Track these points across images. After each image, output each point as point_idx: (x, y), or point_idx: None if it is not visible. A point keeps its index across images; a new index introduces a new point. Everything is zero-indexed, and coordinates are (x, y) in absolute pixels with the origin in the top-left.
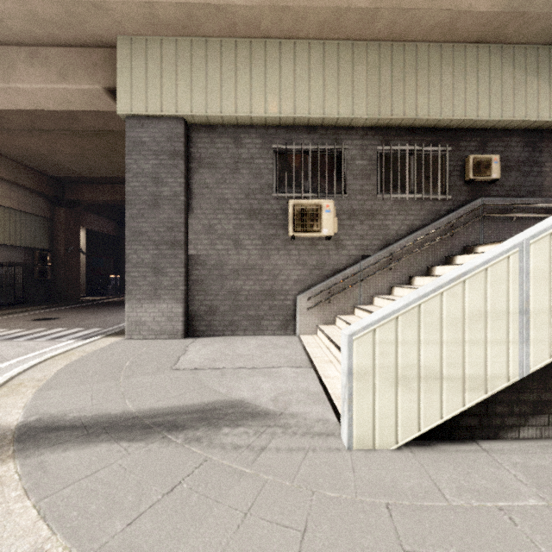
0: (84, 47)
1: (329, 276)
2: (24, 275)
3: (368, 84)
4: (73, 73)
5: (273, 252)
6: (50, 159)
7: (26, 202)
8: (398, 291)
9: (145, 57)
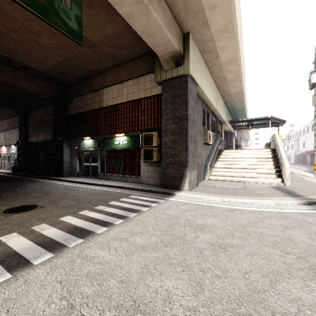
0: (174, 19)
1: (207, 158)
2: None
3: (215, 98)
4: (172, 30)
5: (202, 148)
6: None
7: None
8: (219, 162)
9: (194, 51)
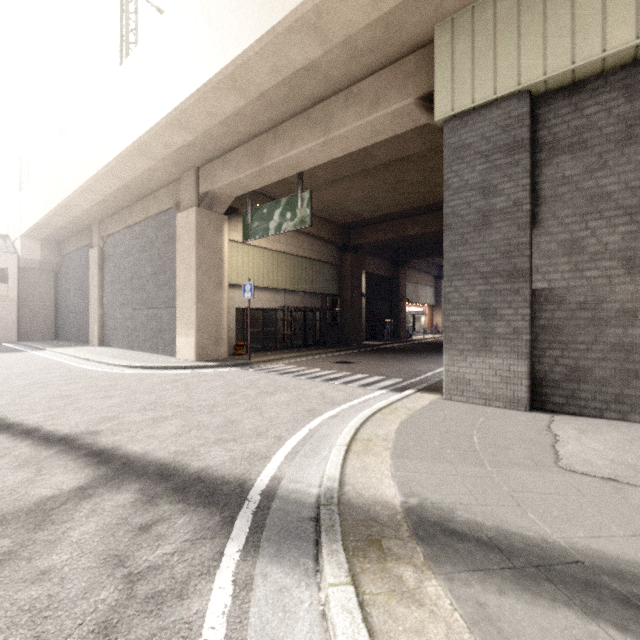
0: (394, 63)
1: None
2: (321, 319)
3: None
4: (384, 97)
5: None
6: (342, 207)
7: (323, 252)
8: None
9: (470, 32)
